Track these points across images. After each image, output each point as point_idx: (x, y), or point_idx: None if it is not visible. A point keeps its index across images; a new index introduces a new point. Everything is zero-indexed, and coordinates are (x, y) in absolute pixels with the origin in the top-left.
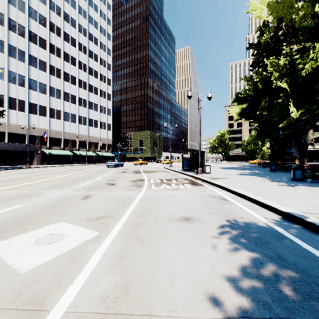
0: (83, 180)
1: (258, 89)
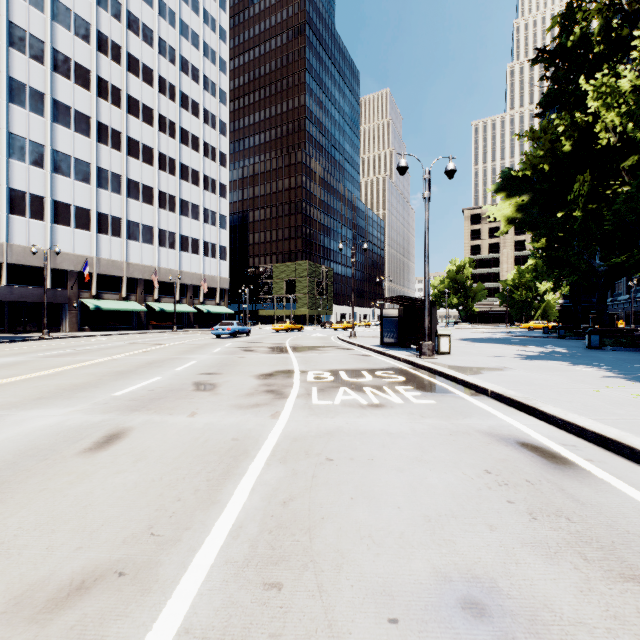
0: (142, 373)
1: (562, 157)
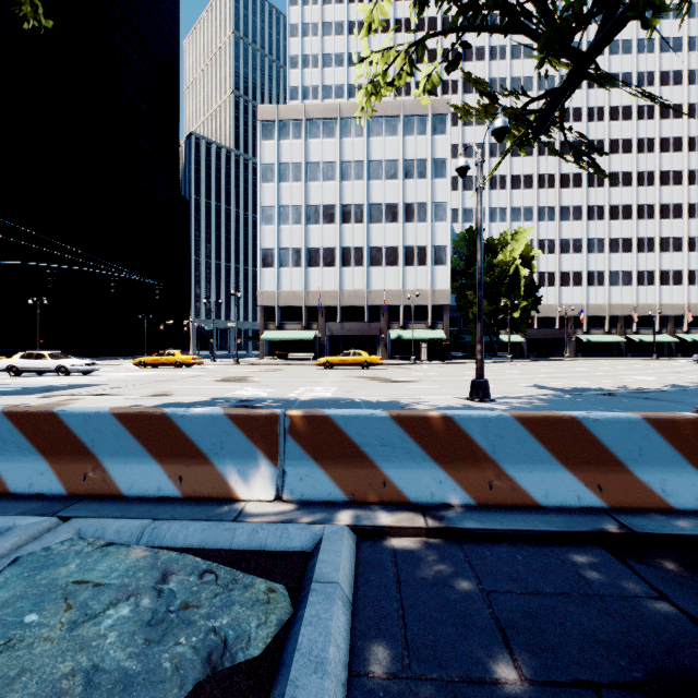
0: (647, 370)
1: None
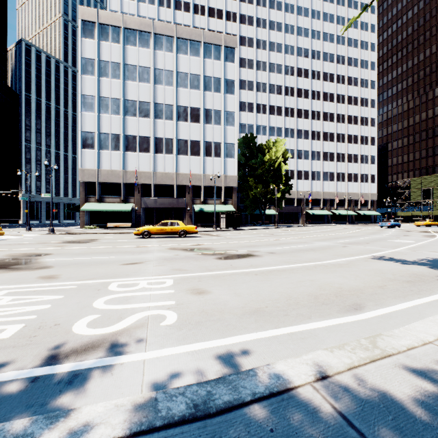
0: (379, 233)
1: None
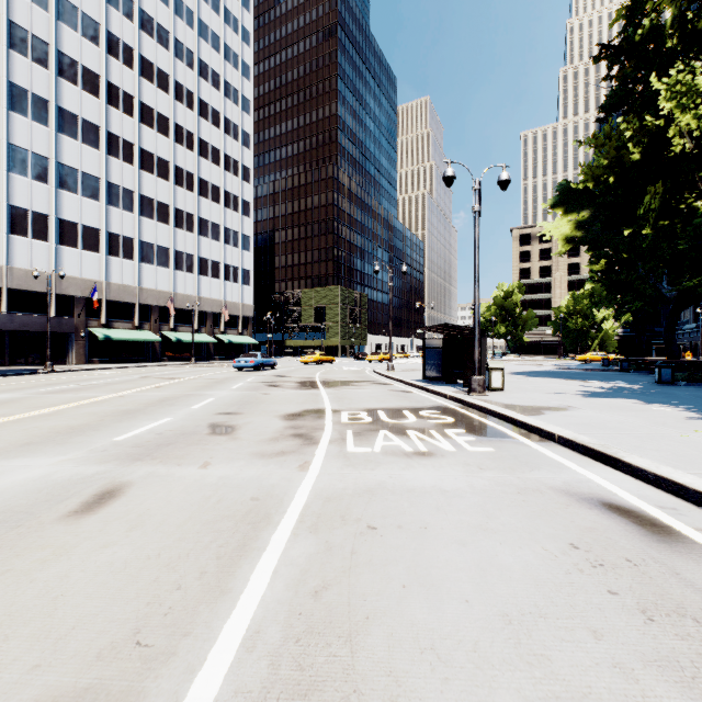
0: (151, 413)
1: (629, 166)
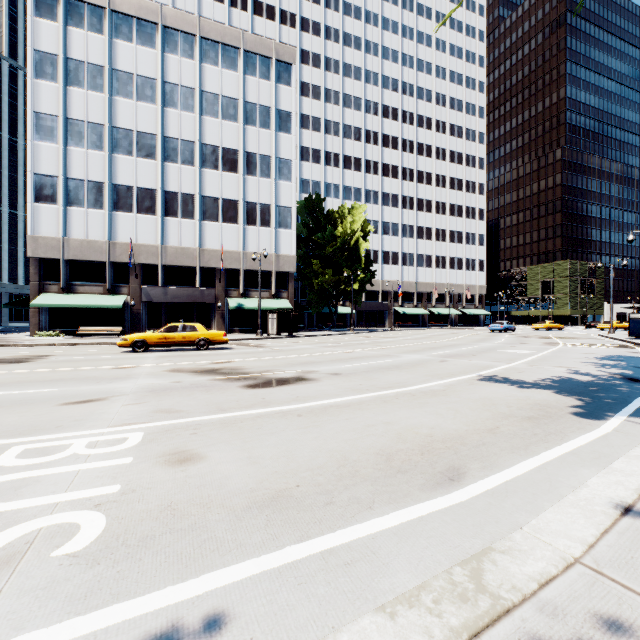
0: (489, 340)
1: None
